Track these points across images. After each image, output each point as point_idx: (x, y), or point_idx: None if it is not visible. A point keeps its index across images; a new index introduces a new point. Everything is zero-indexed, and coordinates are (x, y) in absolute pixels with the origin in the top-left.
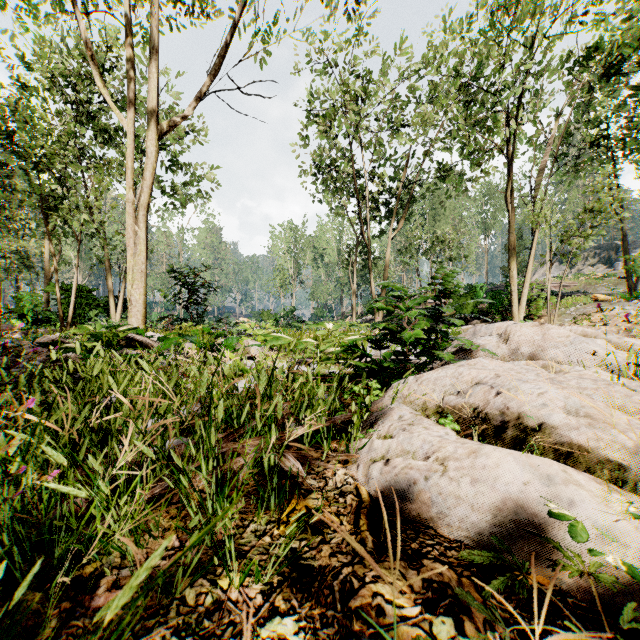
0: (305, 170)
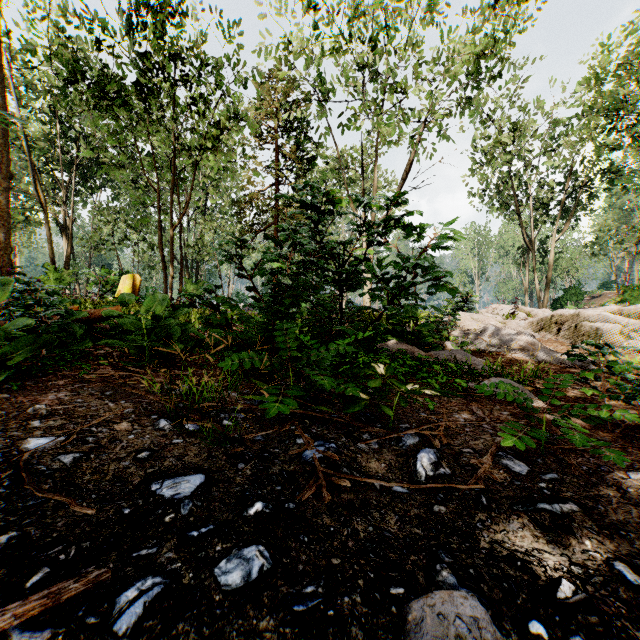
0: (472, 195)
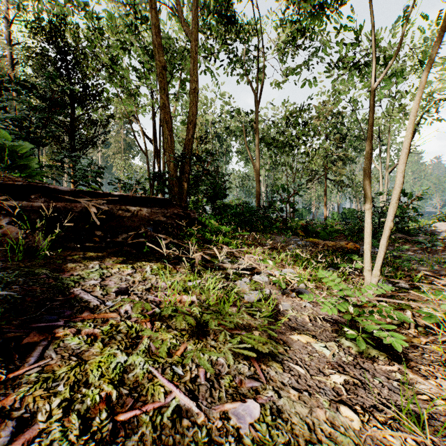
0: None
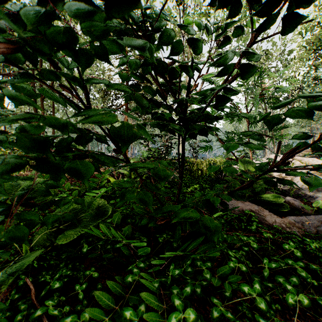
0: None
